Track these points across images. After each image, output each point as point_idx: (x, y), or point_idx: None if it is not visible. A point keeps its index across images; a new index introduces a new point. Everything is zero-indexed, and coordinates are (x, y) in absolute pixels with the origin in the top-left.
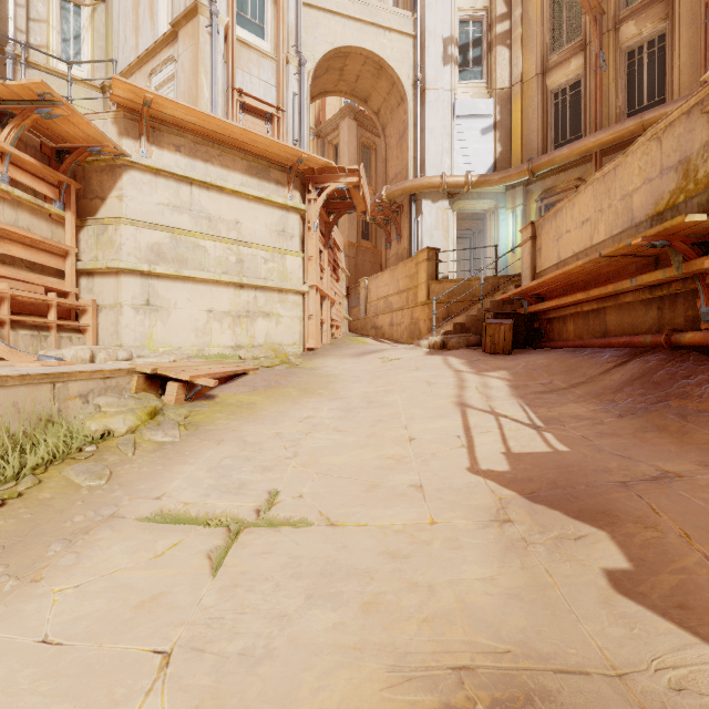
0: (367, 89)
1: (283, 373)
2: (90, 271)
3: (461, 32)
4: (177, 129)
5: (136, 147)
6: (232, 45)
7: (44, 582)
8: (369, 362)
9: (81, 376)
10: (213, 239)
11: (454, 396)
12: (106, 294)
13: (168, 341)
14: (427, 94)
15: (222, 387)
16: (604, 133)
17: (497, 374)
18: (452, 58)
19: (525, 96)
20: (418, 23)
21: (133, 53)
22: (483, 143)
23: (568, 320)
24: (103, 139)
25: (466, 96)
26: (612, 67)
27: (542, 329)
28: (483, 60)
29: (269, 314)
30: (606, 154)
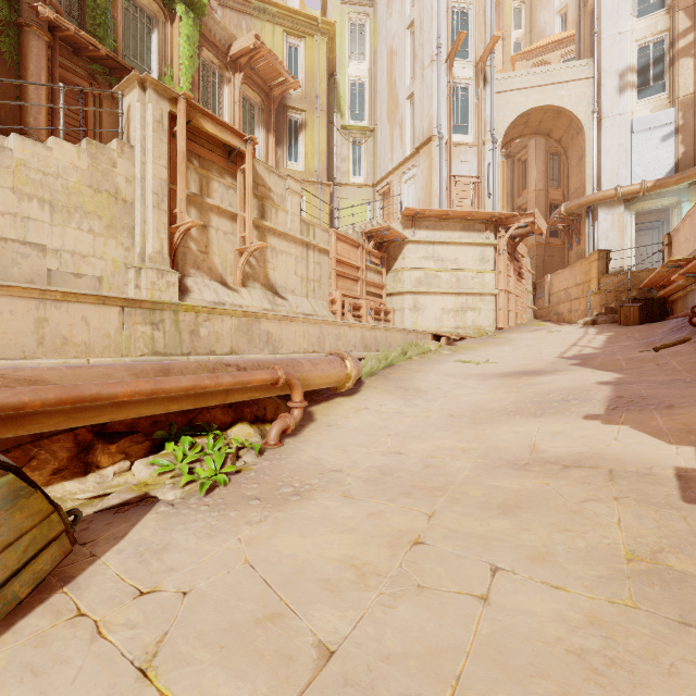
0: (548, 127)
1: (485, 338)
2: (390, 294)
3: (640, 57)
4: (427, 218)
5: (410, 233)
6: (449, 150)
7: (442, 365)
8: (537, 334)
9: (420, 332)
10: (444, 271)
11: (573, 342)
12: (398, 304)
13: (423, 325)
14: (602, 123)
15: (457, 342)
16: None
17: (606, 334)
18: (629, 85)
19: None
20: (594, 68)
21: (389, 163)
22: (663, 149)
23: (678, 302)
24: (400, 235)
25: (645, 112)
26: None
27: (668, 308)
28: (665, 74)
29: (474, 308)
30: None
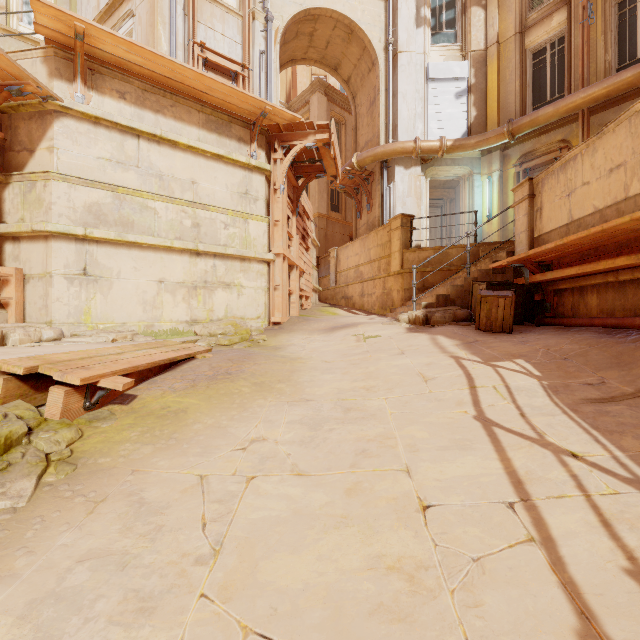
0: (337, 56)
1: (237, 358)
2: (16, 236)
3: None
4: (121, 72)
5: (70, 91)
6: None
7: None
8: (341, 340)
9: None
10: (164, 200)
11: (467, 402)
12: (34, 261)
13: (110, 316)
14: (399, 57)
15: (152, 380)
16: (596, 87)
17: (516, 366)
18: (425, 20)
19: (502, 58)
20: None
21: (95, 14)
22: (457, 107)
23: (589, 292)
24: (21, 73)
25: (440, 60)
26: (600, 18)
27: (547, 302)
28: (457, 22)
29: (230, 284)
30: (594, 112)
